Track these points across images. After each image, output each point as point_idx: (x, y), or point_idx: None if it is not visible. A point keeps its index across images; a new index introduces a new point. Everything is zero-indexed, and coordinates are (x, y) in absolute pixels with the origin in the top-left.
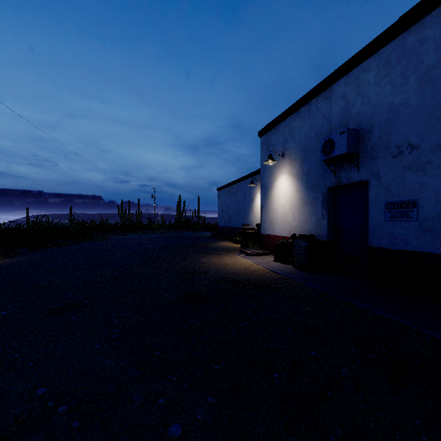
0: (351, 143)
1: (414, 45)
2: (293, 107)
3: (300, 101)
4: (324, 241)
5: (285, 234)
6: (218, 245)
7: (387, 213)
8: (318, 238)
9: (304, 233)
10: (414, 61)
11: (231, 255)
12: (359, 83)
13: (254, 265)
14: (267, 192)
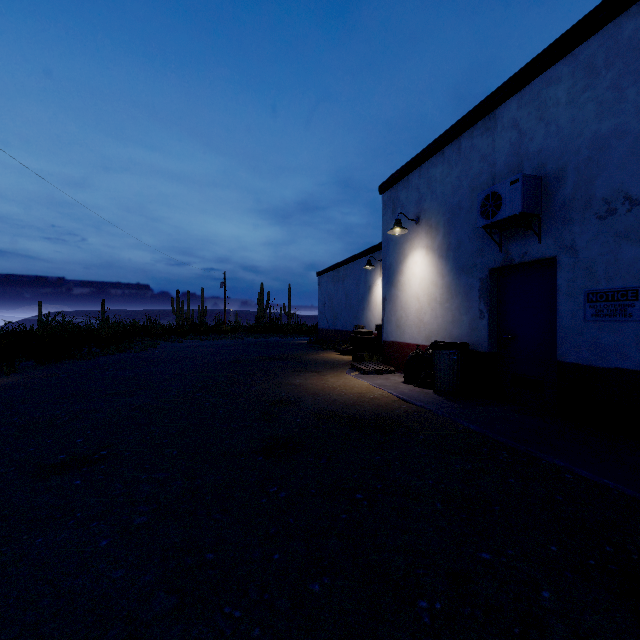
0: (529, 198)
1: (636, 37)
2: (433, 146)
3: (445, 136)
4: (484, 353)
5: (421, 341)
6: (317, 357)
7: (589, 308)
8: (473, 348)
9: (451, 339)
10: (636, 62)
11: (338, 374)
12: (541, 103)
13: (374, 390)
14: (393, 277)
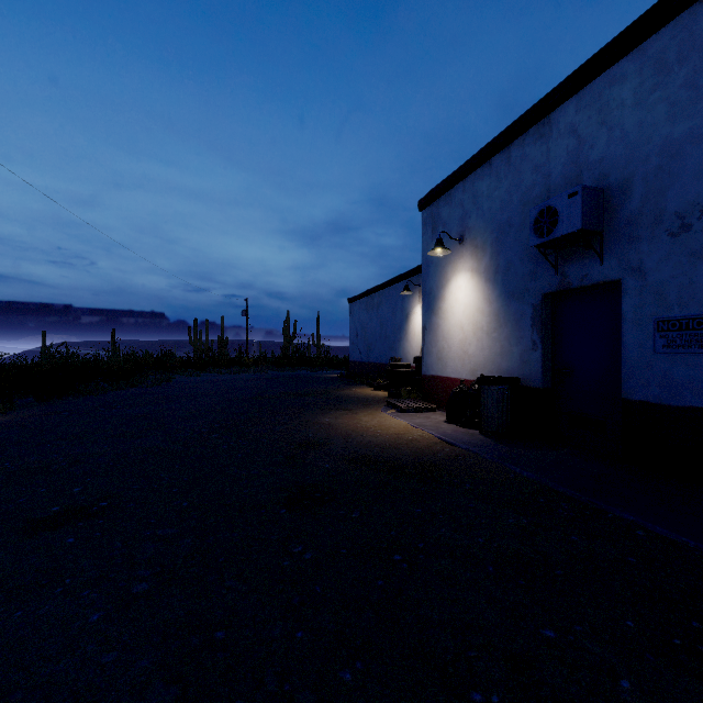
0: (590, 213)
1: None
2: (479, 156)
3: (493, 145)
4: (537, 389)
5: (465, 376)
6: (349, 393)
7: (659, 338)
8: (524, 384)
9: (500, 374)
10: None
11: (372, 412)
12: (603, 106)
13: (412, 430)
14: (433, 304)
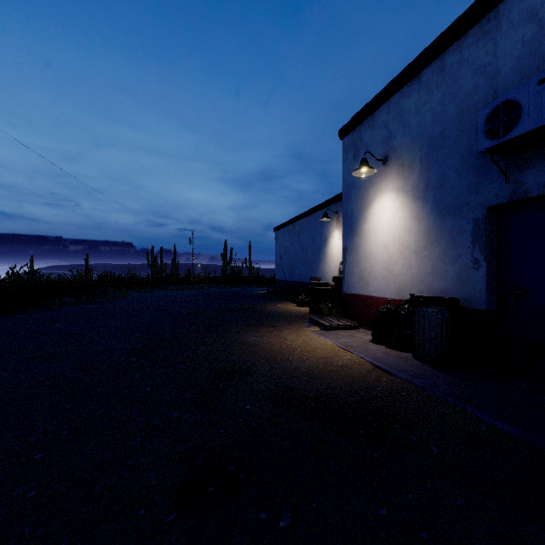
0: None
1: None
2: (406, 72)
3: (423, 56)
4: (480, 311)
5: (390, 295)
6: (274, 309)
7: None
8: (462, 305)
9: (431, 293)
10: None
11: (297, 329)
12: None
13: (340, 352)
14: (355, 226)
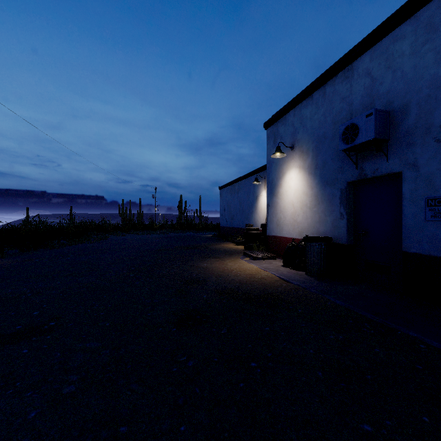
0: (380, 127)
1: None
2: (304, 92)
3: (313, 84)
4: (343, 244)
5: (295, 236)
6: (219, 247)
7: (428, 211)
8: (335, 241)
9: (318, 234)
10: None
11: (235, 259)
12: (389, 56)
13: (261, 271)
14: (274, 189)
